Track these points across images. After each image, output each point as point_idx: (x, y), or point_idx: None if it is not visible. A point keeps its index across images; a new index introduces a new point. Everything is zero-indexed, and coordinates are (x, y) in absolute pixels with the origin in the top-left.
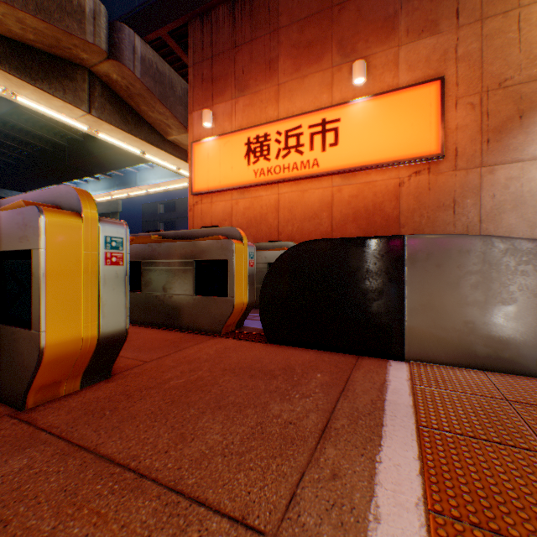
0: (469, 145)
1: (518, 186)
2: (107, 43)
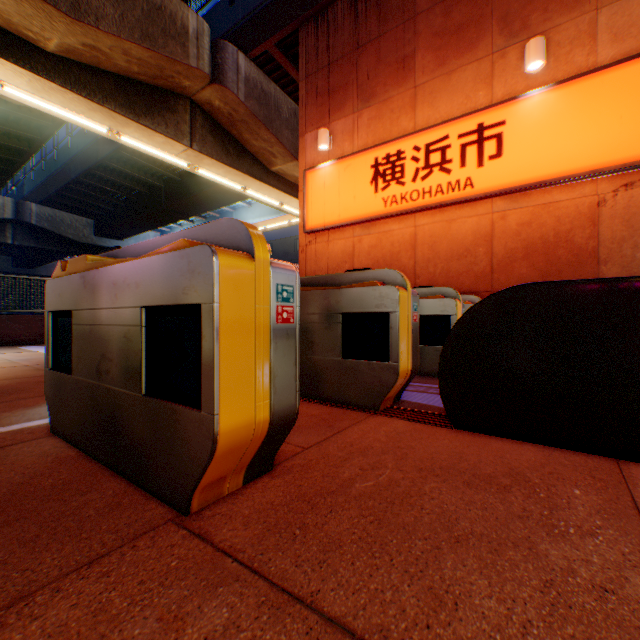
0: None
1: None
2: (210, 65)
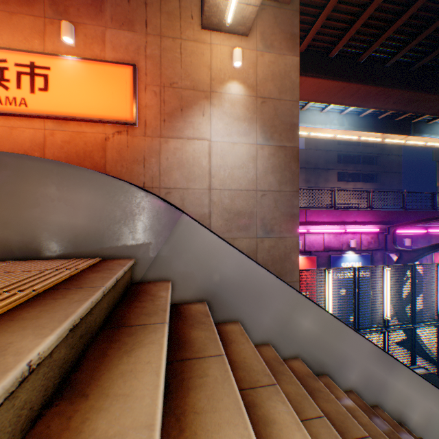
0: (154, 121)
1: (181, 154)
2: None
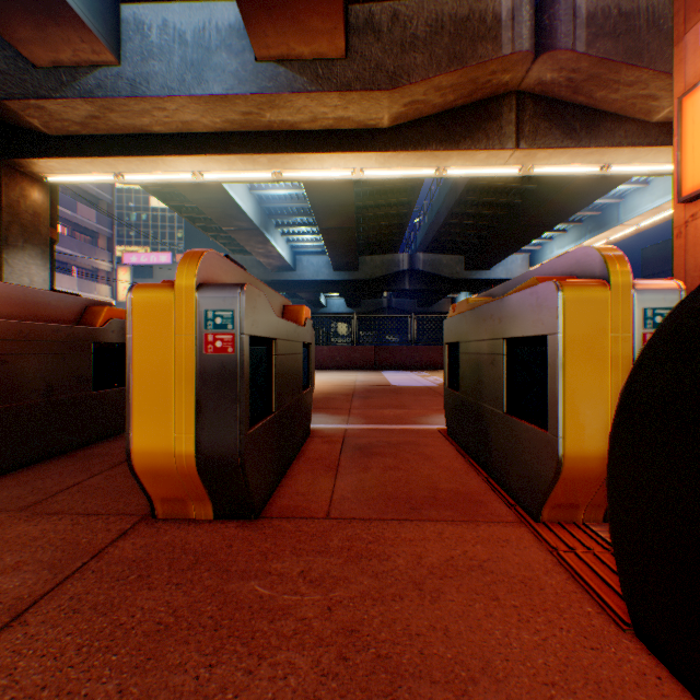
0: None
1: None
2: (530, 38)
